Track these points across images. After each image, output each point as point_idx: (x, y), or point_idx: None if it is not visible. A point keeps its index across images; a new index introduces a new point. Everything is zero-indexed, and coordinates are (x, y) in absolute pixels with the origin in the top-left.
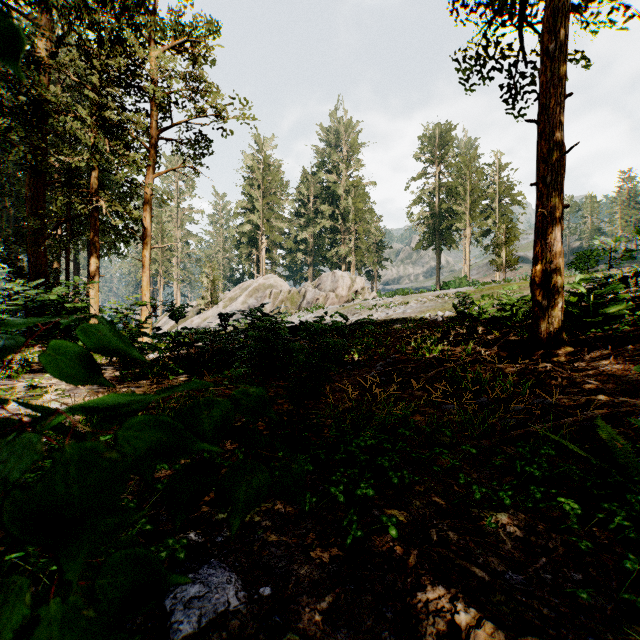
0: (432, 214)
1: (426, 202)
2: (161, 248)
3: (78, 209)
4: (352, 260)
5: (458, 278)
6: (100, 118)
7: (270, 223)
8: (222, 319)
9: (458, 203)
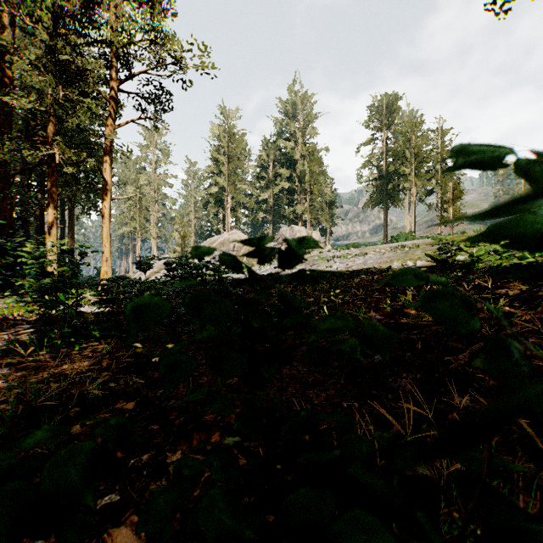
0: (380, 176)
1: (374, 165)
2: (139, 208)
3: (26, 154)
4: (307, 218)
5: (404, 233)
6: (54, 63)
7: (235, 185)
8: (168, 269)
9: (404, 165)
